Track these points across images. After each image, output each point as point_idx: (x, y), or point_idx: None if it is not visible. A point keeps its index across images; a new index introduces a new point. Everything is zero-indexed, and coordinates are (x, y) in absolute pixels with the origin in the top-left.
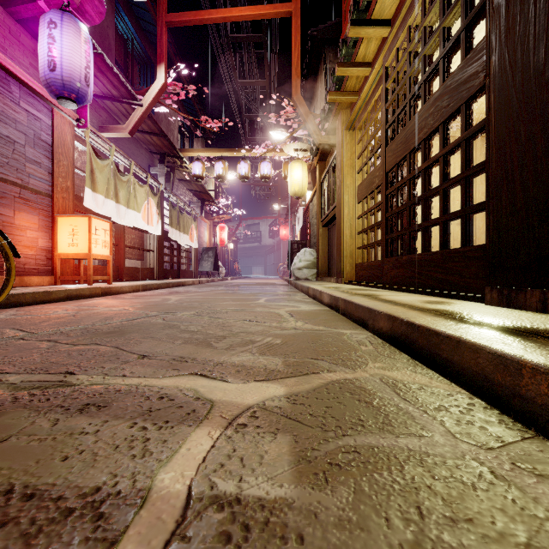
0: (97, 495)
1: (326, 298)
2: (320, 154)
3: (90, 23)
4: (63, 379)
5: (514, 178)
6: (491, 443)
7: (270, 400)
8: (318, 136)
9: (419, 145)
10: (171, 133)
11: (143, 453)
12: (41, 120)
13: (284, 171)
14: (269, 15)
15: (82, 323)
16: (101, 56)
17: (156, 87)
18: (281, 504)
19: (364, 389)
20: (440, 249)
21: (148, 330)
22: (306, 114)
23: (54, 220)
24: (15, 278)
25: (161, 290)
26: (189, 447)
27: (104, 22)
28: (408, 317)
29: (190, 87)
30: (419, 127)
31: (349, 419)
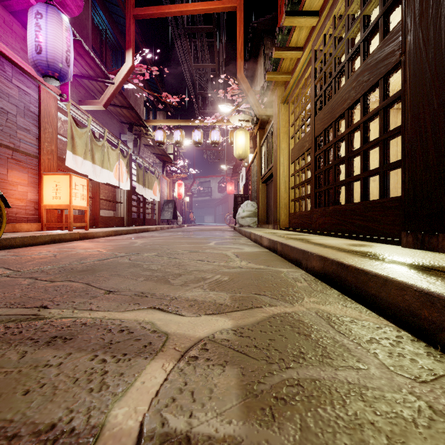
0: (51, 433)
1: (265, 242)
2: (260, 124)
3: (70, 15)
4: (37, 313)
5: (427, 139)
6: (424, 375)
7: (219, 332)
8: (258, 109)
9: (343, 114)
10: (138, 107)
11: (100, 386)
12: (30, 95)
13: (230, 138)
14: (218, 10)
15: (61, 263)
16: (80, 42)
17: (125, 68)
18: (230, 443)
19: (303, 322)
20: (361, 200)
21: (116, 269)
22: (248, 90)
23: (41, 177)
24: (8, 225)
25: (130, 235)
26: (143, 380)
27: (82, 15)
28: (338, 258)
29: (153, 68)
30: (343, 99)
31: (291, 351)
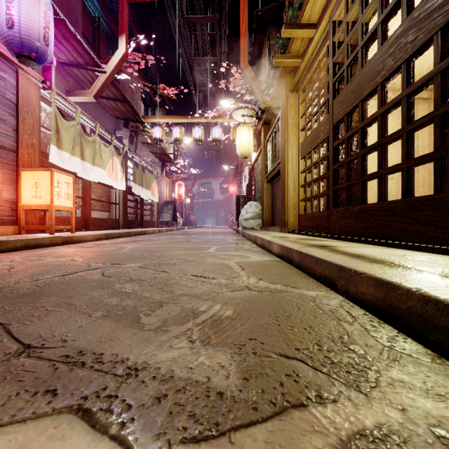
0: None
1: (276, 248)
2: (265, 118)
3: None
4: None
5: None
6: None
7: None
8: (264, 100)
9: (374, 90)
10: (135, 102)
11: None
12: (5, 80)
13: (232, 135)
14: None
15: (7, 280)
16: (63, 21)
17: (118, 55)
18: None
19: None
20: (403, 197)
21: (73, 291)
22: (253, 80)
23: (18, 173)
24: None
25: (123, 238)
26: None
27: None
28: (419, 287)
29: (148, 56)
30: (374, 71)
31: None
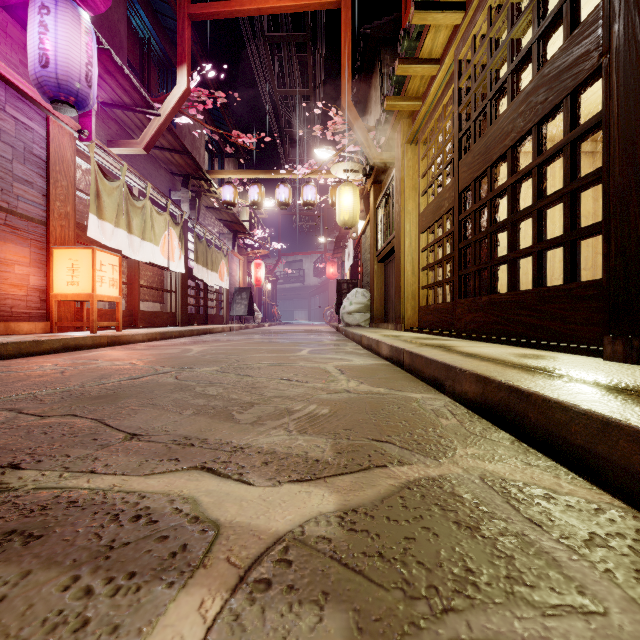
0: None
1: (385, 350)
2: (375, 175)
3: (94, 11)
4: None
5: None
6: None
7: (313, 522)
8: (373, 153)
9: (504, 155)
10: (197, 151)
11: None
12: (33, 130)
13: (331, 197)
14: (314, 7)
15: (68, 384)
16: (108, 52)
17: (177, 93)
18: None
19: (461, 499)
20: (534, 286)
21: (152, 394)
22: (358, 126)
23: (49, 252)
24: None
25: (183, 339)
26: None
27: (114, 15)
28: (509, 380)
29: (217, 93)
30: (504, 132)
31: (448, 566)
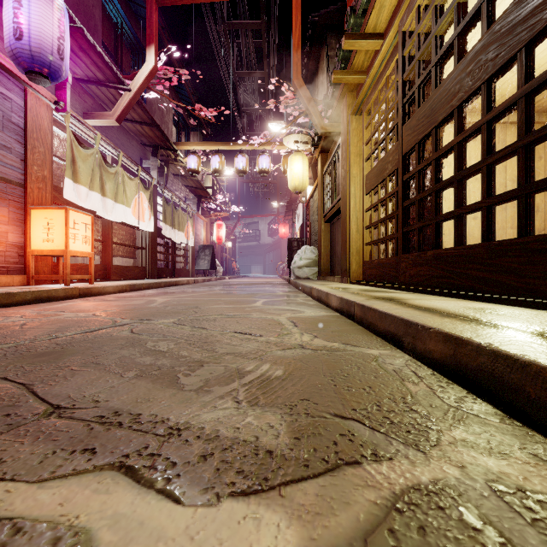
0: None
1: (334, 302)
2: (322, 145)
3: None
4: None
5: None
6: None
7: None
8: (321, 124)
9: (450, 115)
10: (166, 125)
11: None
12: (12, 100)
13: (283, 166)
14: None
15: (21, 337)
16: (81, 30)
17: (145, 70)
18: None
19: (480, 537)
20: (483, 241)
21: (100, 350)
22: (308, 100)
23: (27, 212)
24: None
25: (151, 290)
26: None
27: (89, 1)
28: (490, 342)
29: (182, 71)
30: (450, 92)
31: None
